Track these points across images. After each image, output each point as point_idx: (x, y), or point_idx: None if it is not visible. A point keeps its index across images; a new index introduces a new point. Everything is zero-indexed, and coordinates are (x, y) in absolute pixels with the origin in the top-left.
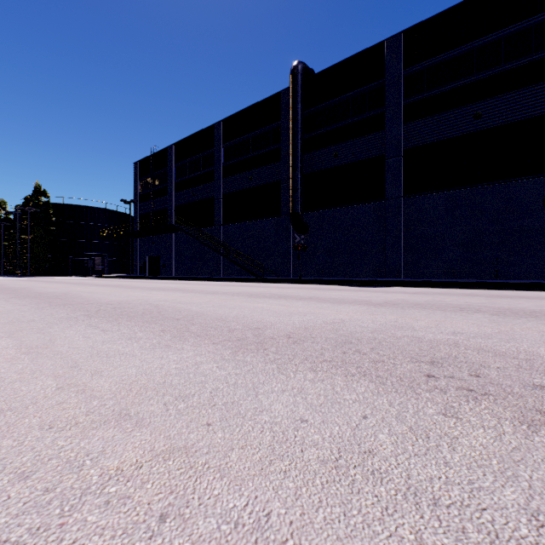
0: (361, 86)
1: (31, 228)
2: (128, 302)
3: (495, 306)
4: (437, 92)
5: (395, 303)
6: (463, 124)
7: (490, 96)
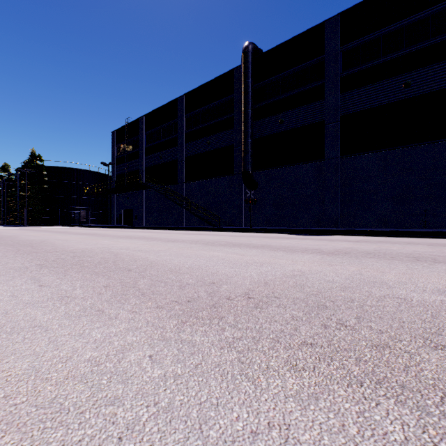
0: (303, 62)
1: (28, 186)
2: (91, 250)
3: None
4: (370, 65)
5: (346, 252)
6: (394, 93)
7: (419, 67)
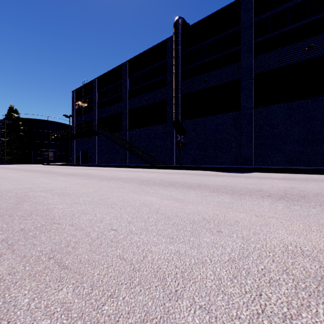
0: (223, 32)
1: (7, 133)
2: (3, 193)
3: None
4: (279, 32)
5: (300, 195)
6: (299, 54)
7: (320, 33)
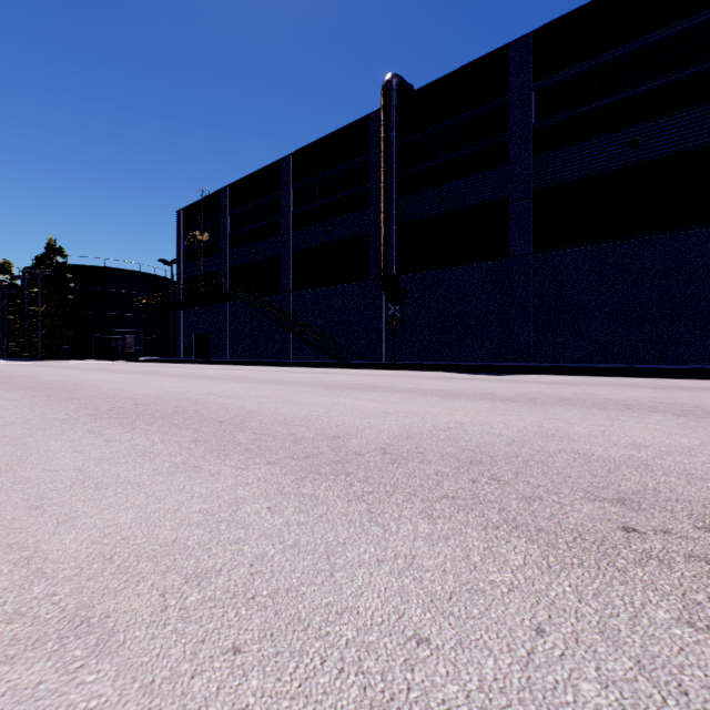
0: (476, 106)
1: (43, 297)
2: (157, 396)
3: (674, 402)
4: (579, 112)
5: (531, 398)
6: (615, 155)
7: (652, 117)
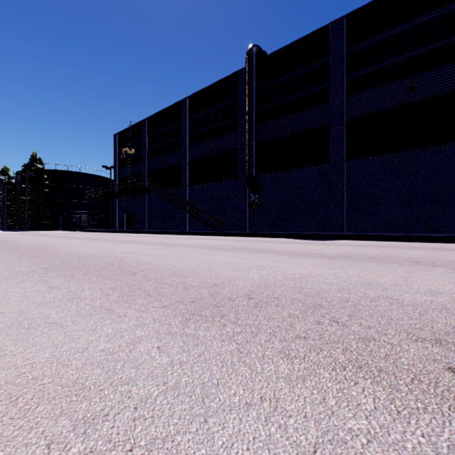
0: (308, 64)
1: (29, 190)
2: (95, 255)
3: (447, 259)
4: (376, 68)
5: (348, 256)
6: (400, 96)
7: (424, 70)
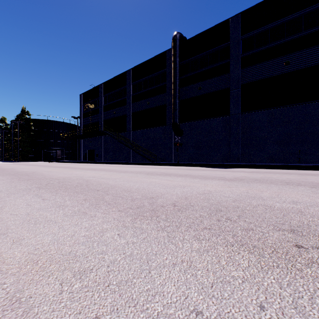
0: (215, 46)
1: (20, 133)
2: (69, 178)
3: (308, 181)
4: (262, 49)
5: (241, 179)
6: (278, 68)
7: (295, 51)
